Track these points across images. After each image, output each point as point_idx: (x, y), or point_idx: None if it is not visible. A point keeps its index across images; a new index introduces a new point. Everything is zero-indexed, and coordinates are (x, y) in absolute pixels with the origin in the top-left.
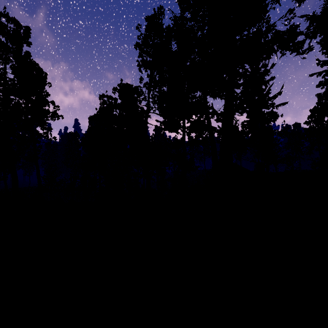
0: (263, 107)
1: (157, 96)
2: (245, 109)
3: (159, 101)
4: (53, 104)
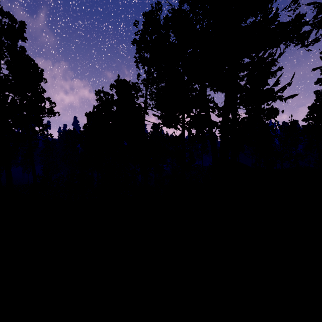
0: (270, 100)
1: (154, 93)
2: (250, 102)
3: (156, 97)
4: (49, 101)
